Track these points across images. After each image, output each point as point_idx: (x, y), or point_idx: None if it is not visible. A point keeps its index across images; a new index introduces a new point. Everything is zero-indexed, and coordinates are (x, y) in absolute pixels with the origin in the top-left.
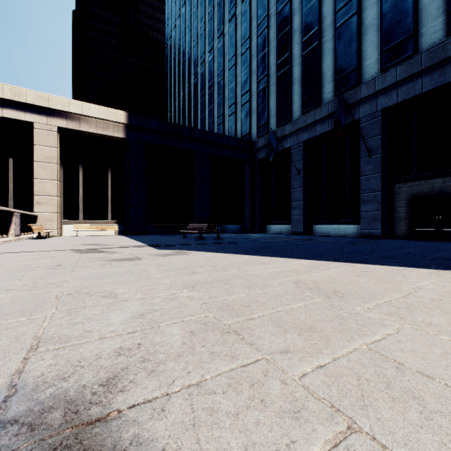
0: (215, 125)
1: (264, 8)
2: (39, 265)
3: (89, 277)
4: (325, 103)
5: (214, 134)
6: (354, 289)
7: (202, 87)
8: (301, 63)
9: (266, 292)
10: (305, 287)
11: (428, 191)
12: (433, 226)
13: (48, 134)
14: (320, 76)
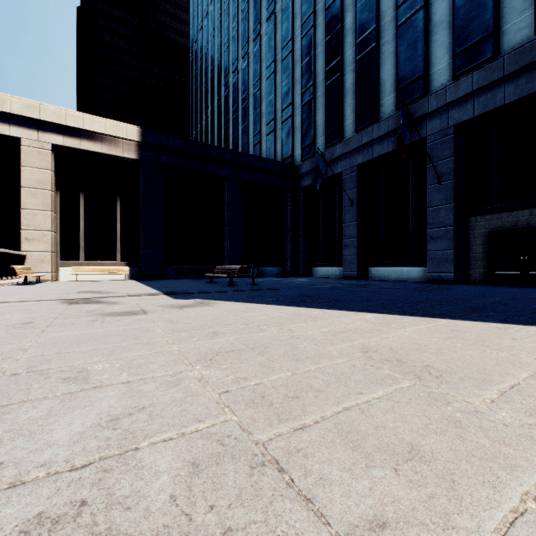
0: (250, 146)
1: (310, 3)
2: (1, 322)
3: (62, 342)
4: (385, 119)
5: (249, 156)
6: (453, 361)
7: (234, 100)
8: (355, 70)
9: (322, 368)
10: (379, 359)
11: (511, 225)
12: (517, 268)
13: (39, 153)
14: (379, 85)
